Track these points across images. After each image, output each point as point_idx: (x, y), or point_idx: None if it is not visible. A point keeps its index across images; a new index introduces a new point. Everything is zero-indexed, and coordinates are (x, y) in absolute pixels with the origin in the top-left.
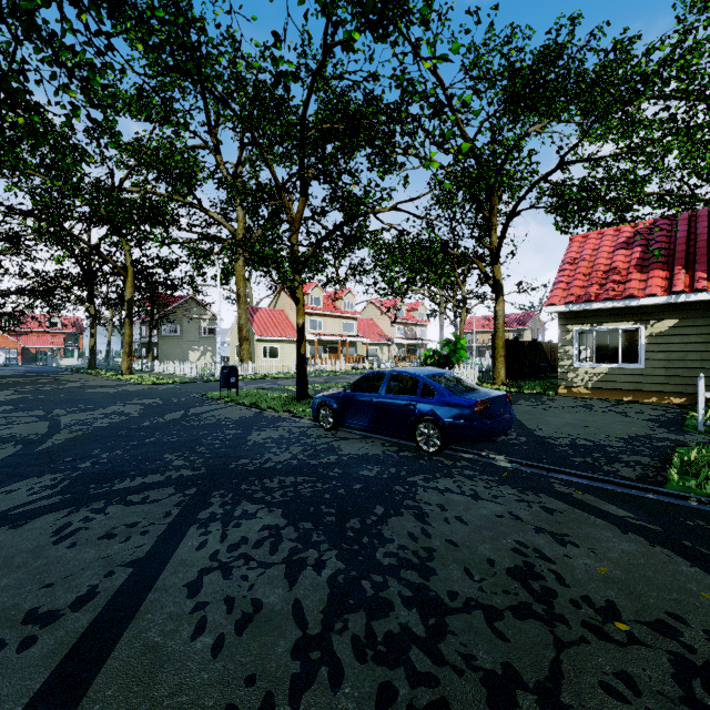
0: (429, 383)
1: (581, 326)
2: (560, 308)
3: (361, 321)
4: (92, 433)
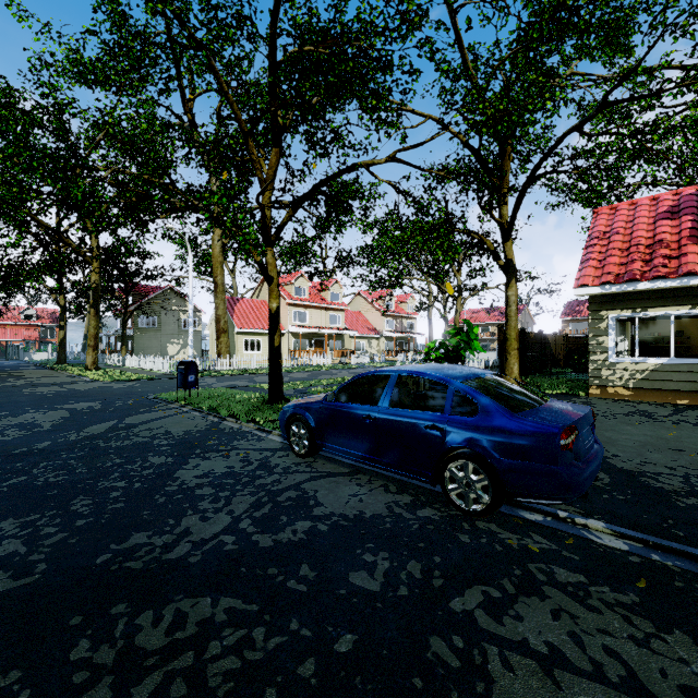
0: (467, 392)
1: (620, 312)
2: (594, 290)
3: (348, 313)
4: None
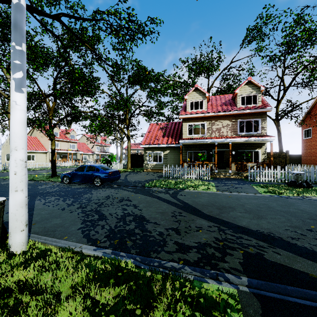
0: (98, 168)
1: (149, 151)
2: (144, 146)
3: (79, 143)
4: None
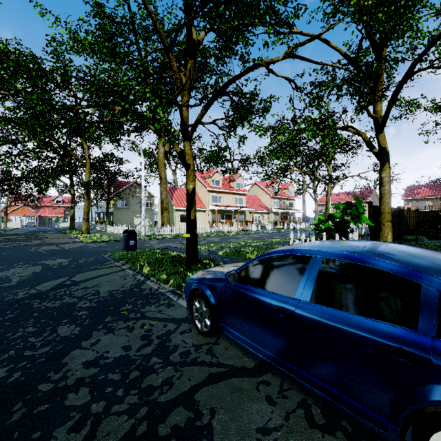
0: None
1: None
2: None
3: (248, 196)
4: None
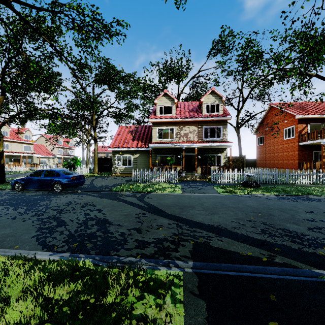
0: (59, 172)
1: (118, 155)
2: (112, 149)
3: (36, 145)
4: None
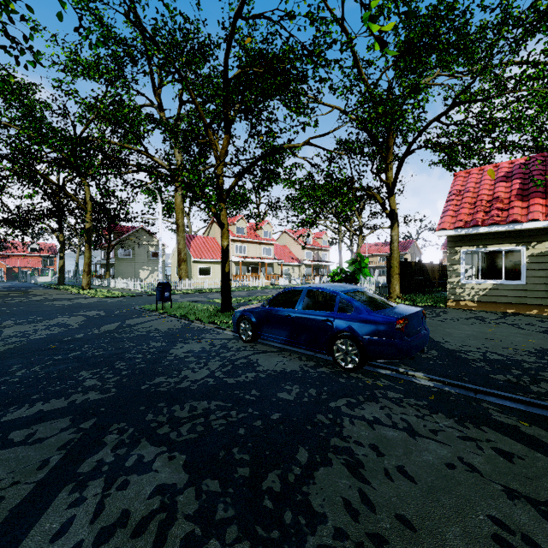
0: (347, 299)
1: (468, 248)
2: (450, 233)
3: (277, 246)
4: (24, 346)
